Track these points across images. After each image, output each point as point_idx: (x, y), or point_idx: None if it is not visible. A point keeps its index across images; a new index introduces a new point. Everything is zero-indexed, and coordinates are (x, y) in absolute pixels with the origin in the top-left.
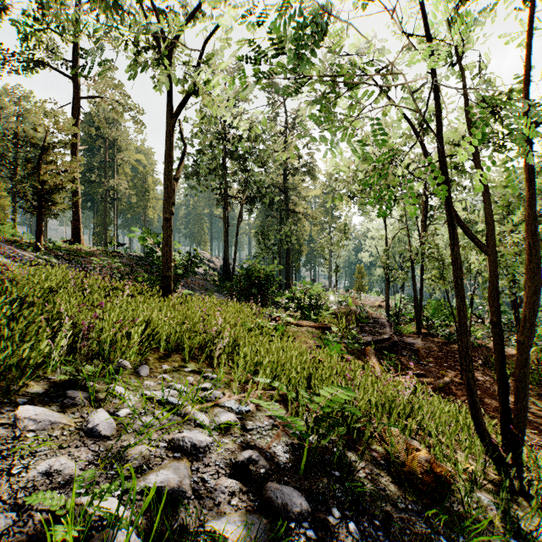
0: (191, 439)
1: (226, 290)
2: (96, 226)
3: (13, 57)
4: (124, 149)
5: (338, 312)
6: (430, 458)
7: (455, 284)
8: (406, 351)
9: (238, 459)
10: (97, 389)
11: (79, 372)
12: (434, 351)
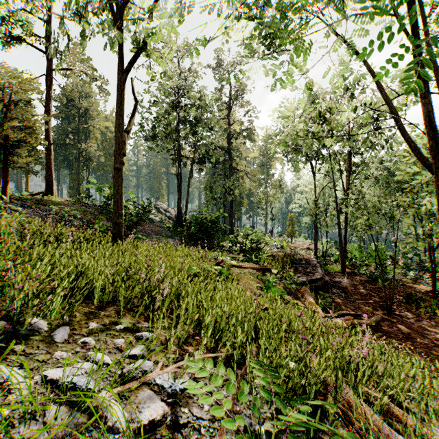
0: None
1: (177, 235)
2: (71, 182)
3: None
4: (95, 117)
5: (275, 255)
6: None
7: None
8: (335, 289)
9: None
10: None
11: None
12: (358, 289)
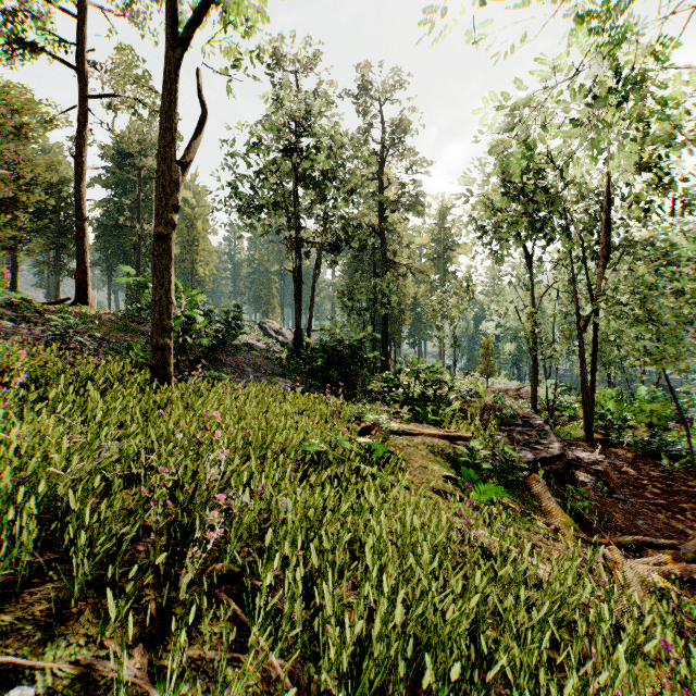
0: None
1: (290, 372)
2: (129, 287)
3: None
4: None
5: (466, 408)
6: None
7: None
8: (584, 474)
9: None
10: None
11: None
12: (625, 473)
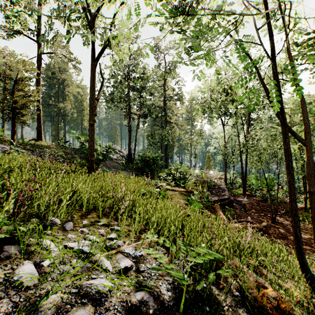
0: (96, 286)
1: (129, 168)
2: (52, 131)
3: (1, 28)
4: (70, 85)
5: (196, 182)
6: (276, 296)
7: (288, 166)
8: (238, 206)
9: (132, 300)
10: (31, 243)
11: (17, 230)
12: (254, 205)
